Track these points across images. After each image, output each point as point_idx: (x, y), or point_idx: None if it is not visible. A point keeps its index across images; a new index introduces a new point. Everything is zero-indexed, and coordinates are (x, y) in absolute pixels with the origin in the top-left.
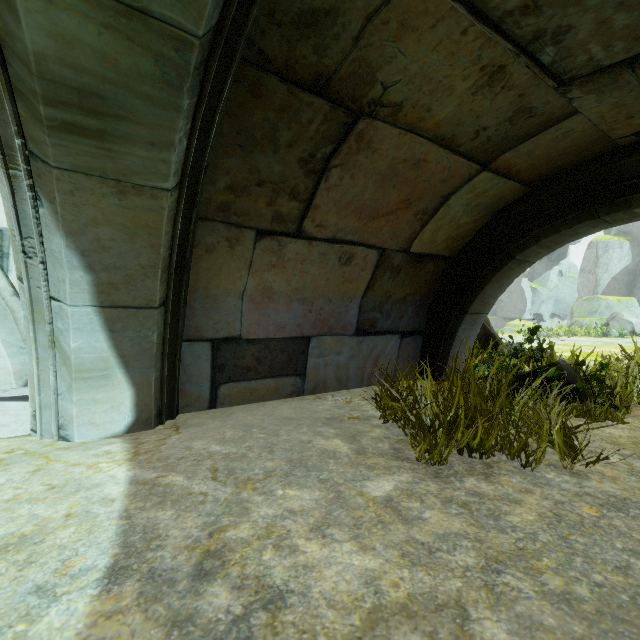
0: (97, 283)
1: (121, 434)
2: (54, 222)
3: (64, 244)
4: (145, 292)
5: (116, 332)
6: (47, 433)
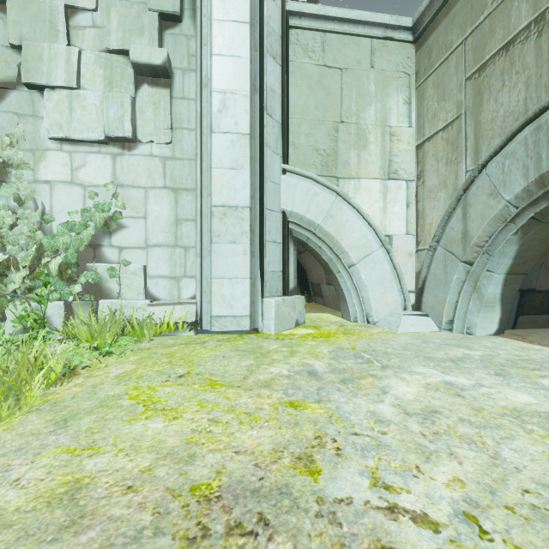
0: (512, 264)
1: (492, 335)
2: (517, 241)
3: (515, 249)
4: (526, 267)
5: (505, 285)
6: (456, 331)
